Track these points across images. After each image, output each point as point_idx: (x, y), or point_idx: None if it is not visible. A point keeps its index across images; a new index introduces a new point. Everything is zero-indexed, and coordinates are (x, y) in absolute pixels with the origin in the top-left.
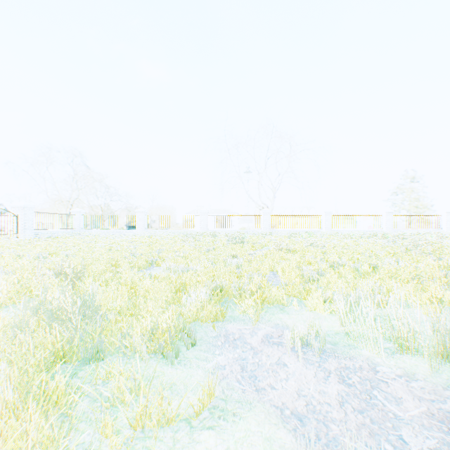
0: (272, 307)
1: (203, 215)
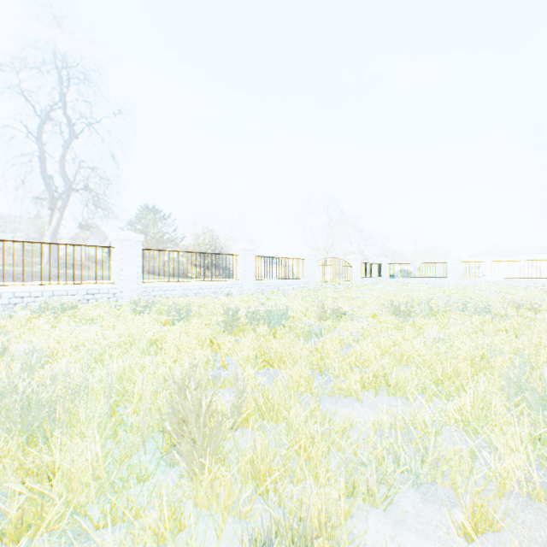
0: None
1: None
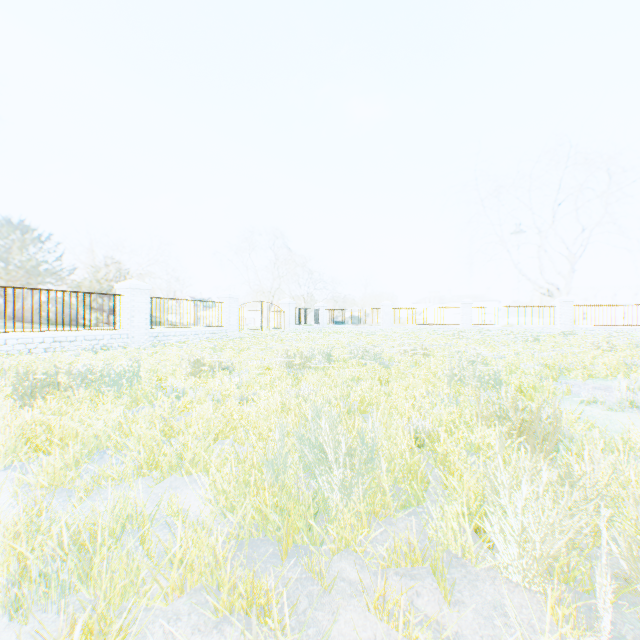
0: (596, 379)
1: (465, 307)
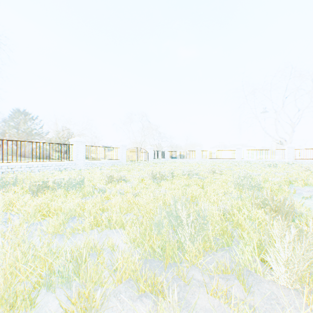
0: (309, 186)
1: (238, 150)
